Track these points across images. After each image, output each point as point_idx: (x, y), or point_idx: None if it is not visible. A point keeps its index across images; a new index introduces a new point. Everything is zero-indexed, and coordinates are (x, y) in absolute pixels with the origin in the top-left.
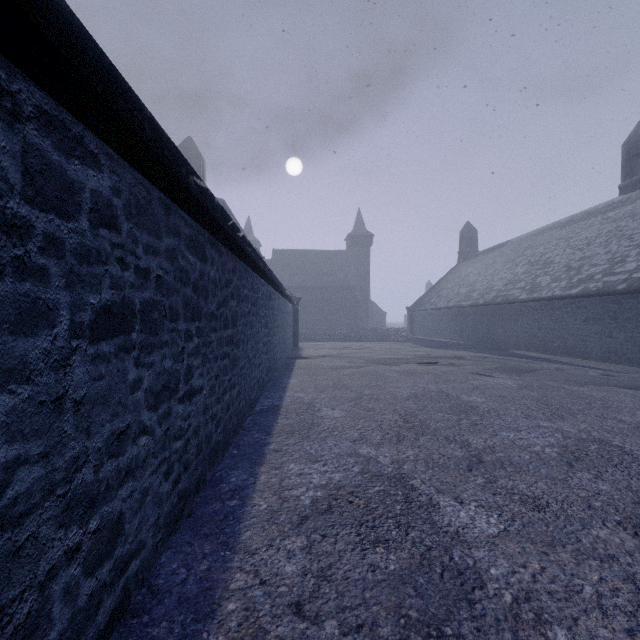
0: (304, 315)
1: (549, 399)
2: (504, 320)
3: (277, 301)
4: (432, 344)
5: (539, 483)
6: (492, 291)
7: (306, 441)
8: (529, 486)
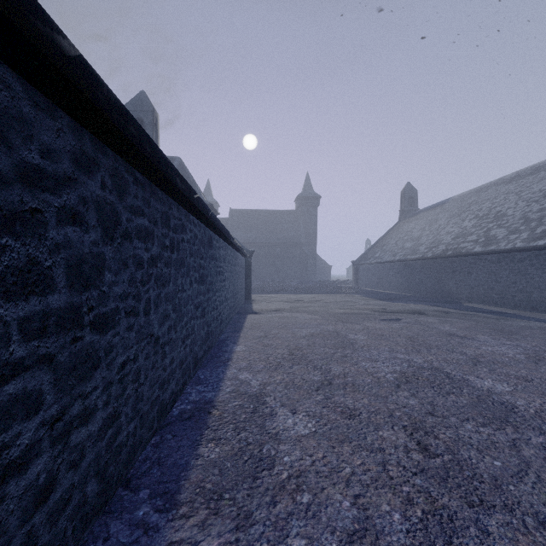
0: (258, 268)
1: None
2: (455, 273)
3: (223, 251)
4: (381, 296)
5: None
6: (440, 245)
7: (243, 541)
8: None
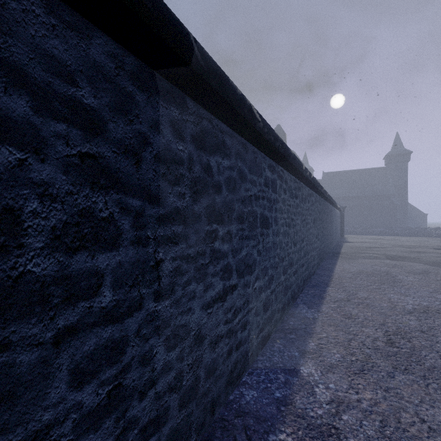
0: (347, 217)
1: None
2: None
3: (333, 211)
4: None
5: None
6: None
7: (351, 263)
8: None
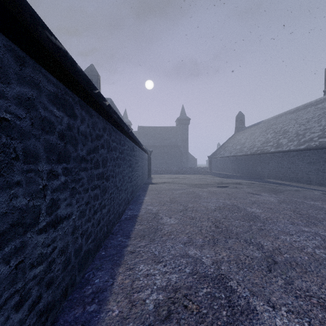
0: (154, 160)
1: (300, 210)
2: (261, 163)
3: (138, 152)
4: (222, 176)
5: (325, 284)
6: (254, 147)
7: (152, 243)
8: (319, 288)
